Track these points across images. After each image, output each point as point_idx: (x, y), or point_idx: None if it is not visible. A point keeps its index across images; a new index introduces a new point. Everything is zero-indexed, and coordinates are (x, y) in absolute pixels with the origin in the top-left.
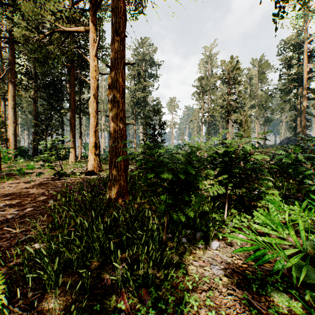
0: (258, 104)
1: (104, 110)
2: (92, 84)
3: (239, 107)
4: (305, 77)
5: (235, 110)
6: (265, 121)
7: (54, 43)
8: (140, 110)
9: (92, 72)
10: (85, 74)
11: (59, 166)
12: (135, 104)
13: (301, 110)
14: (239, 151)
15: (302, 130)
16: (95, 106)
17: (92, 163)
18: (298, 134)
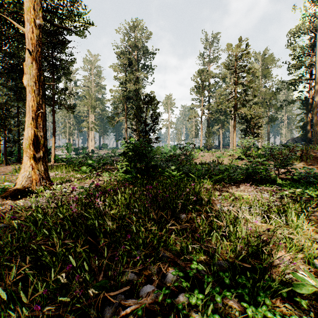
0: (261, 101)
1: (92, 106)
2: (28, 33)
3: (249, 100)
4: (317, 70)
5: (242, 103)
6: (268, 120)
7: (6, 2)
8: (131, 105)
9: (27, 10)
10: (60, 56)
11: (6, 174)
12: (126, 98)
13: (312, 106)
14: (251, 152)
15: (314, 129)
16: (34, 73)
17: (27, 173)
18: (307, 134)
